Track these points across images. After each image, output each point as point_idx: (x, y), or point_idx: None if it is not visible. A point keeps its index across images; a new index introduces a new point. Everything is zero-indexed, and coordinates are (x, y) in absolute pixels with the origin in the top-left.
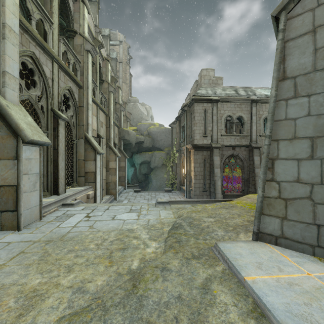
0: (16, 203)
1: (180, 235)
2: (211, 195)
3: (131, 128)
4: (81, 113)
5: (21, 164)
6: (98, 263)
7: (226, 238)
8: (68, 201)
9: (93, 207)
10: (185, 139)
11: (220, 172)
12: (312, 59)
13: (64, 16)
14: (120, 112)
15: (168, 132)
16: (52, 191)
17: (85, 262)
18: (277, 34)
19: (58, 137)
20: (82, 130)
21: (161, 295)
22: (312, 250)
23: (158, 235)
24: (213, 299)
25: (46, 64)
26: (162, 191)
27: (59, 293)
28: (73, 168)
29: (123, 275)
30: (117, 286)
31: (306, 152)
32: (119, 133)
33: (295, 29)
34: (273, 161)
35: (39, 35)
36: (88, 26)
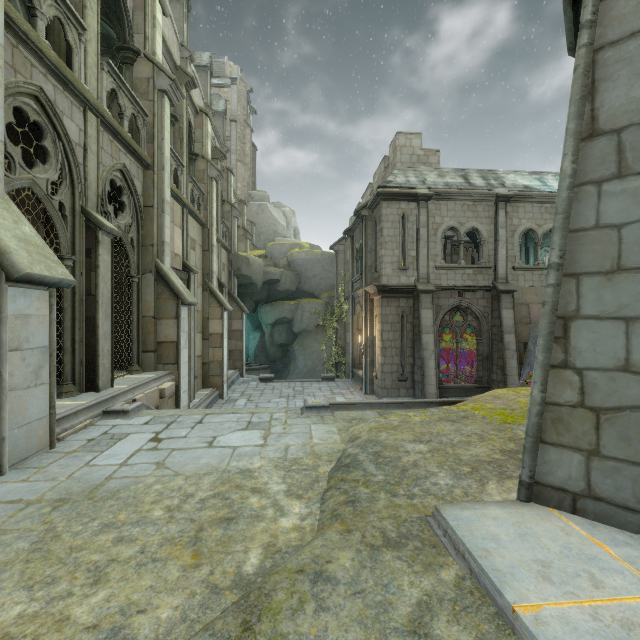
0: None
1: (355, 485)
2: (416, 388)
3: (254, 252)
4: (148, 220)
5: (3, 328)
6: (167, 558)
7: (457, 493)
8: (116, 405)
9: (171, 417)
10: (363, 276)
11: (435, 342)
12: None
13: (112, 18)
14: (232, 219)
15: (329, 261)
16: (85, 382)
17: (137, 556)
18: (572, 39)
19: (97, 270)
20: (151, 255)
21: None
22: None
23: (307, 483)
24: None
25: (70, 115)
26: (317, 378)
27: None
28: (131, 335)
29: (224, 590)
30: (205, 625)
31: None
32: (230, 263)
33: (621, 19)
34: (567, 322)
35: (56, 53)
36: (165, 41)
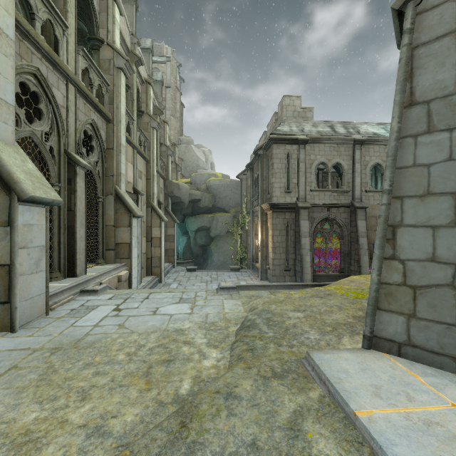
0: (9, 291)
1: (253, 339)
2: (297, 276)
3: (183, 180)
4: (109, 158)
5: (15, 233)
6: (129, 385)
7: (322, 344)
8: (89, 287)
9: (126, 295)
10: (260, 197)
11: (310, 243)
12: (455, 74)
13: (84, 18)
14: (167, 157)
15: (236, 186)
16: (67, 271)
17: (109, 383)
18: (399, 38)
19: (75, 193)
20: (112, 182)
21: (224, 441)
22: (455, 366)
23: (221, 338)
24: (308, 449)
25: (57, 86)
26: (227, 269)
27: (65, 437)
28: (98, 238)
29: (167, 404)
30: (156, 425)
31: (446, 215)
32: (166, 188)
33: (429, 28)
34: (395, 229)
35: (48, 43)
36: (121, 33)
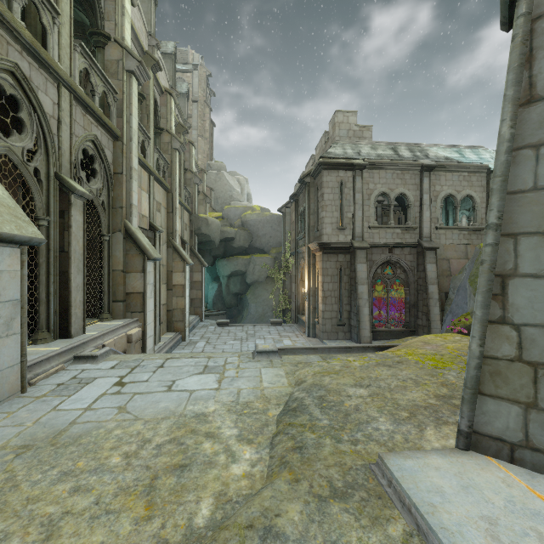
0: None
1: (302, 430)
2: (353, 332)
3: (213, 214)
4: (117, 186)
5: None
6: (120, 510)
7: (397, 439)
8: (86, 351)
9: (135, 362)
10: (306, 234)
11: (369, 292)
12: None
13: (85, 7)
14: (193, 186)
15: (277, 221)
16: (59, 330)
17: (91, 507)
18: (506, 13)
19: (69, 230)
20: (120, 216)
21: None
22: None
23: (257, 427)
24: None
25: (45, 90)
26: (267, 323)
27: None
28: (102, 287)
29: None
30: None
31: None
32: (192, 224)
33: None
34: (505, 280)
35: (32, 34)
36: (133, 28)
